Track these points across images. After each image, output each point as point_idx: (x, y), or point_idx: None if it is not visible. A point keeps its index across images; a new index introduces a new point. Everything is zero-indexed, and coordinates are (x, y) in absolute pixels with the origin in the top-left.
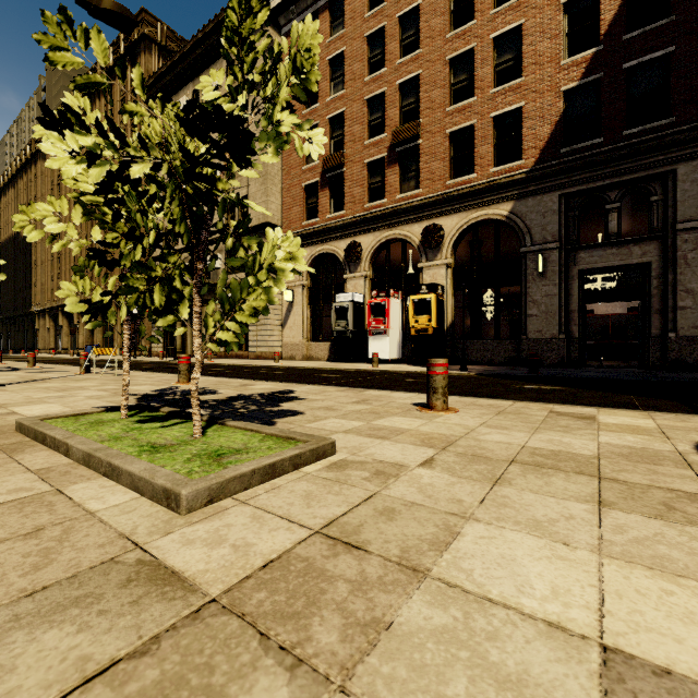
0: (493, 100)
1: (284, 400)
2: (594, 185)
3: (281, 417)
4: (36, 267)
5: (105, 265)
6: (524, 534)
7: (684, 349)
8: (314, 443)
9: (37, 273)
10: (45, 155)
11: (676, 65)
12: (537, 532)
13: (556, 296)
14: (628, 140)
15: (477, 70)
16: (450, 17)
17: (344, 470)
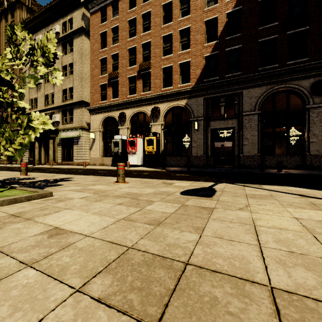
0: (179, 56)
1: (62, 181)
2: (216, 95)
3: (51, 186)
4: None
5: None
6: (79, 211)
7: (245, 160)
8: (41, 192)
9: None
10: None
11: (242, 52)
12: (84, 211)
13: (202, 139)
14: (227, 78)
15: (173, 43)
16: (163, 19)
17: (47, 200)
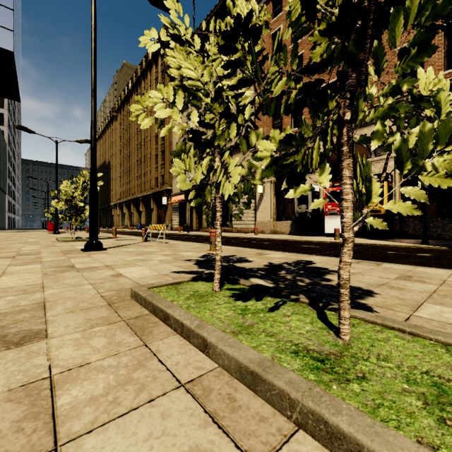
0: None
1: (321, 272)
2: None
3: (359, 296)
4: (113, 181)
5: (199, 147)
6: None
7: None
8: None
9: (113, 184)
10: (117, 118)
11: None
12: None
13: None
14: None
15: None
16: None
17: None
